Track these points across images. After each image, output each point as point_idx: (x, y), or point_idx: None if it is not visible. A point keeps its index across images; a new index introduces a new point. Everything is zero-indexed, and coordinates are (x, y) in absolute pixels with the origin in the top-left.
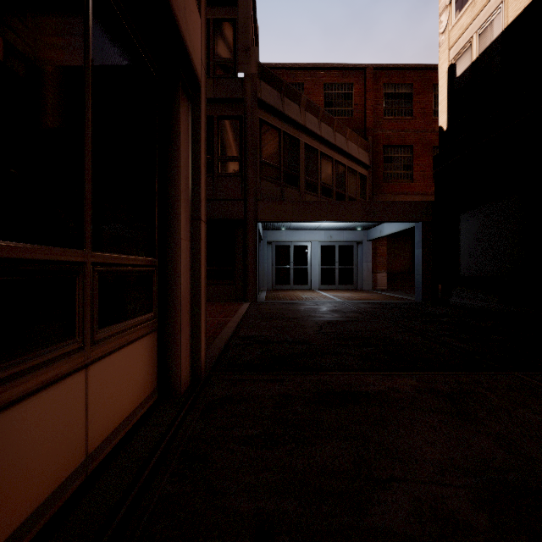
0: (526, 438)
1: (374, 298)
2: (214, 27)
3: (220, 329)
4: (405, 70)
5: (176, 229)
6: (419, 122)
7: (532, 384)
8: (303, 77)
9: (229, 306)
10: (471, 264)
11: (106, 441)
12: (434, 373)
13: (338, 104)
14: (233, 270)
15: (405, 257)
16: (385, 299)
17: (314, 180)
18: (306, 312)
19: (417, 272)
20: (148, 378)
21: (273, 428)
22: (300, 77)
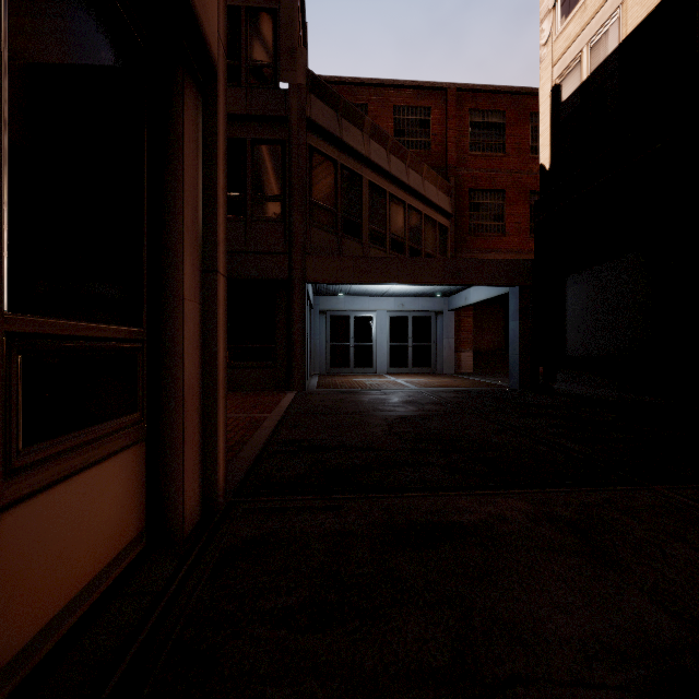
0: (694, 591)
1: (459, 384)
2: (247, 18)
3: (253, 431)
4: (495, 94)
5: (176, 284)
6: (513, 160)
7: (680, 502)
8: (367, 96)
9: (267, 398)
10: (580, 341)
11: (40, 637)
12: (550, 491)
13: (412, 133)
14: (273, 348)
15: (495, 331)
16: (473, 385)
17: (381, 230)
18: (371, 405)
19: (512, 350)
20: (129, 516)
21: (326, 593)
22: (362, 96)
